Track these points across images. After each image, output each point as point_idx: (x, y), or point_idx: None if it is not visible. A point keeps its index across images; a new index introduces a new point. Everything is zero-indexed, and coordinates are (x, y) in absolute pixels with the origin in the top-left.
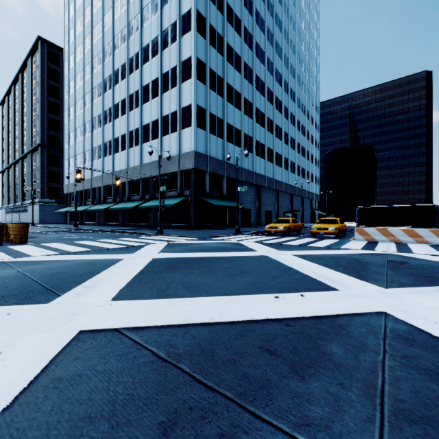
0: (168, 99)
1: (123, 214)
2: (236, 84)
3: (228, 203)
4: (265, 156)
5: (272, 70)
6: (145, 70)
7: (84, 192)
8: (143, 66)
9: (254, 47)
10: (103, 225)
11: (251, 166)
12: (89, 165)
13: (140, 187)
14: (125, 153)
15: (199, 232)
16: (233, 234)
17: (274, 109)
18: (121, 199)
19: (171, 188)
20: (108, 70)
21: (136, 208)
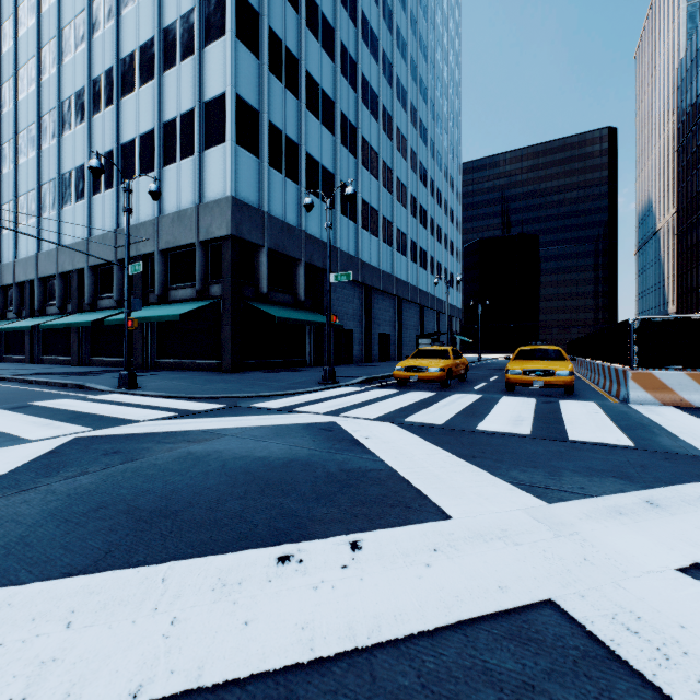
0: (175, 83)
1: (80, 338)
2: (326, 81)
3: (309, 316)
4: (378, 231)
5: (391, 78)
6: (125, 23)
7: (1, 291)
8: (121, 15)
9: (360, 20)
10: (40, 362)
11: (354, 247)
12: (11, 234)
13: (116, 279)
14: (83, 207)
15: (238, 381)
16: (319, 385)
17: (393, 148)
18: (75, 305)
19: (182, 281)
20: (50, 29)
21: (110, 326)
